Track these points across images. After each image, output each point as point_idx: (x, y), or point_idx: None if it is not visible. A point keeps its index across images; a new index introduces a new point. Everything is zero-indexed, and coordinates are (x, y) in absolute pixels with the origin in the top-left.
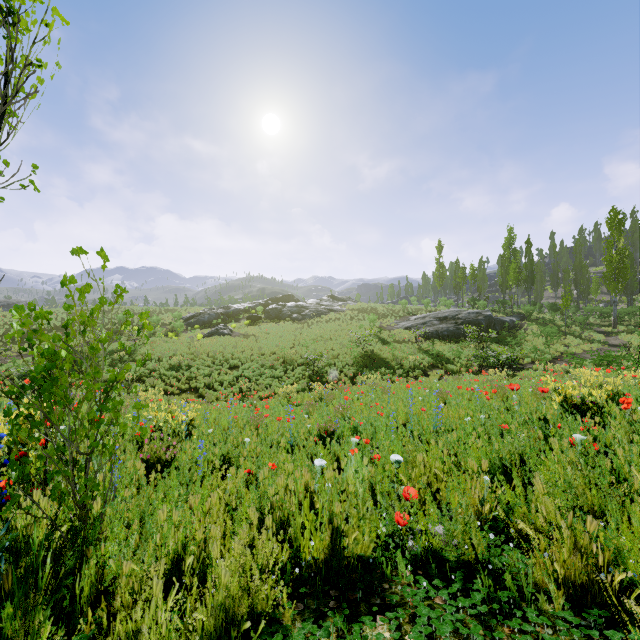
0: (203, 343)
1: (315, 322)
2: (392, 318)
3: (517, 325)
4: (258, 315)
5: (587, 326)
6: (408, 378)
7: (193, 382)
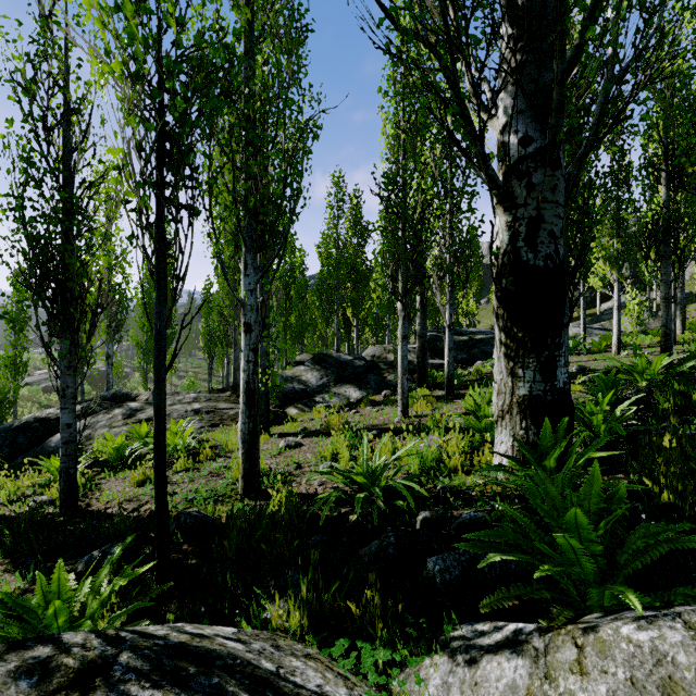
0: None
1: None
2: None
3: (128, 375)
4: None
5: (176, 373)
6: None
7: None
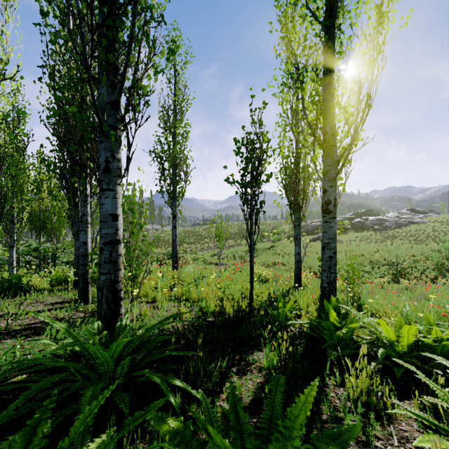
0: (311, 245)
1: (395, 232)
2: None
3: None
4: (346, 227)
5: None
6: None
7: (312, 268)
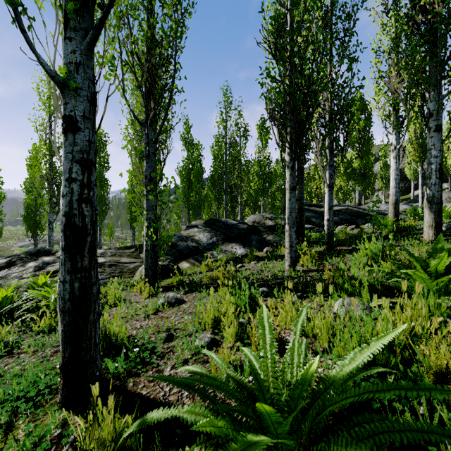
0: None
1: None
2: (13, 240)
3: None
4: None
5: (119, 240)
6: None
7: None
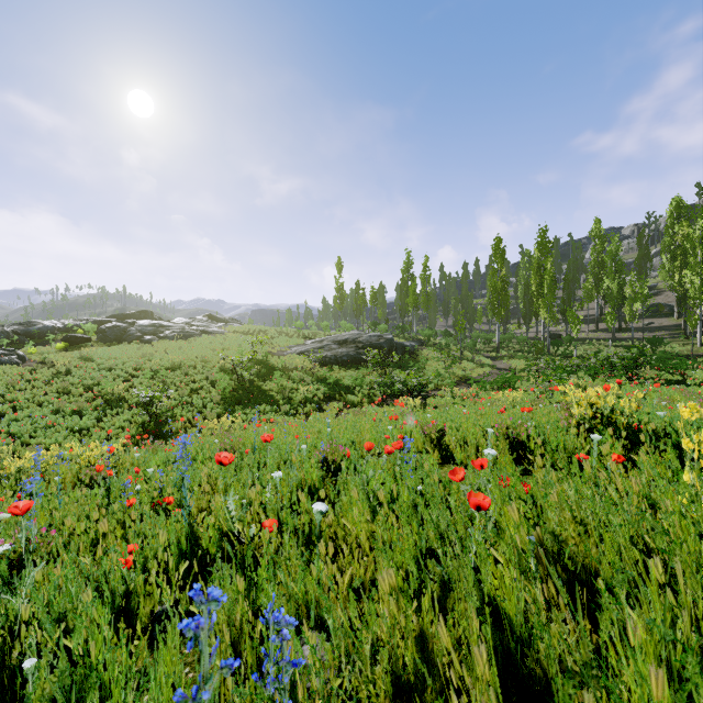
0: None
1: (177, 346)
2: (284, 342)
3: (417, 350)
4: (84, 336)
5: (476, 351)
6: (297, 416)
7: None
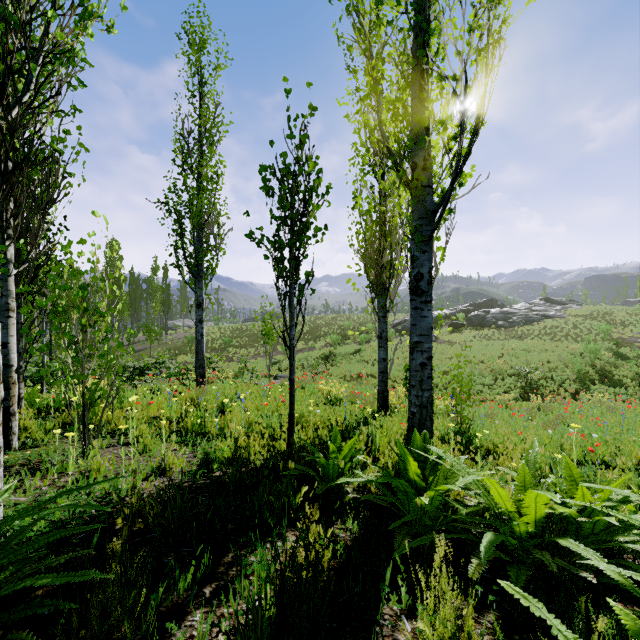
0: None
1: (525, 330)
2: (637, 327)
3: None
4: (460, 322)
5: None
6: None
7: None
